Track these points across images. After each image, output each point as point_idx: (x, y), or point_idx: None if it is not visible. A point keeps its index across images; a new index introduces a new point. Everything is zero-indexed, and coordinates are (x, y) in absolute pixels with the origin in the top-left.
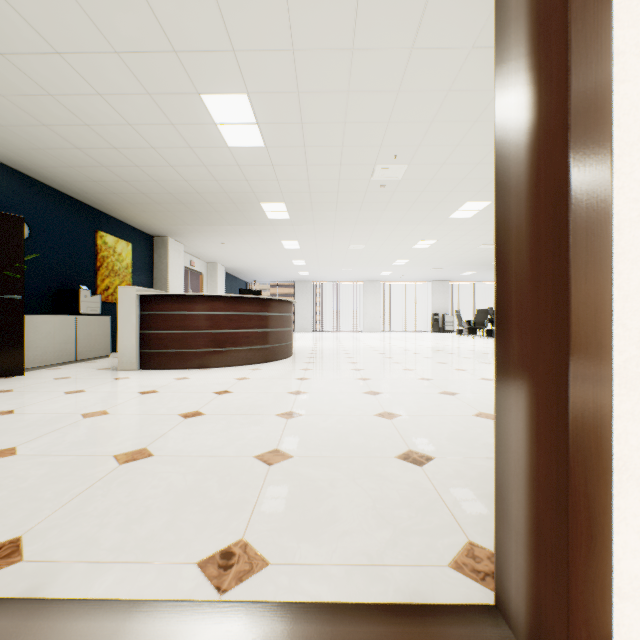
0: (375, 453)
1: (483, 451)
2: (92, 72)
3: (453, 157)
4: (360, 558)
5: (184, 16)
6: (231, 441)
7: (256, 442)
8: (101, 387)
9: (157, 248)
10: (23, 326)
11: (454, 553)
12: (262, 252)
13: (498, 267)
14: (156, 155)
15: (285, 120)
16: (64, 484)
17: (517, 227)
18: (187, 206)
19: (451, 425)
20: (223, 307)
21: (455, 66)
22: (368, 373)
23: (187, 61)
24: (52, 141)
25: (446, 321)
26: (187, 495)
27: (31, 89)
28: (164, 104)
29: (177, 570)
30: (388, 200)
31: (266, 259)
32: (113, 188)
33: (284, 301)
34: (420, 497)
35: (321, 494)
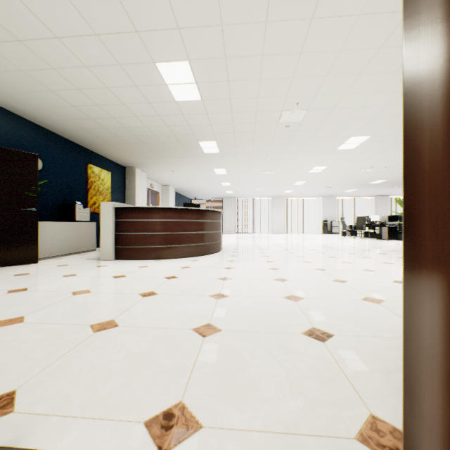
0: (285, 329)
1: (373, 330)
2: (80, 50)
3: (341, 103)
4: (278, 426)
5: (142, 4)
6: (175, 316)
7: (194, 317)
8: (87, 272)
9: (128, 175)
10: (37, 229)
11: (359, 426)
12: (200, 177)
13: (407, 178)
14: (126, 109)
15: (216, 79)
16: (52, 347)
17: (431, 139)
18: (148, 145)
19: (344, 307)
20: (172, 216)
21: (345, 30)
22: (277, 264)
23: (145, 38)
24: (56, 102)
25: (333, 226)
26: (140, 360)
27: (41, 65)
28: (130, 71)
29: (128, 428)
30: (291, 137)
31: (203, 182)
32: (97, 134)
33: (215, 211)
34: (325, 370)
35: (244, 364)
